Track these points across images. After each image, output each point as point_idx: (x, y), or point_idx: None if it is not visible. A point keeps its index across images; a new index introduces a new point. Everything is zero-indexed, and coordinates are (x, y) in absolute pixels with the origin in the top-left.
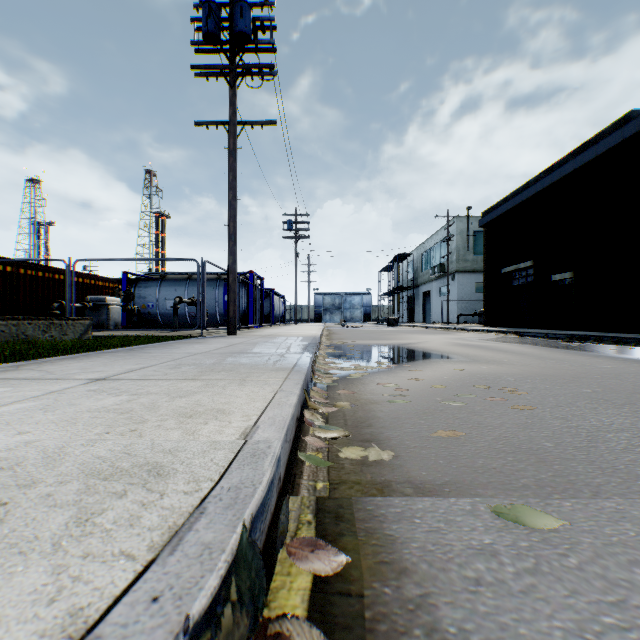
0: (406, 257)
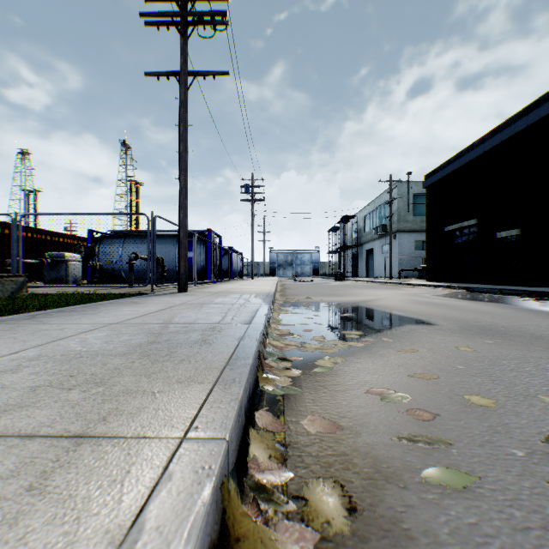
0: (351, 219)
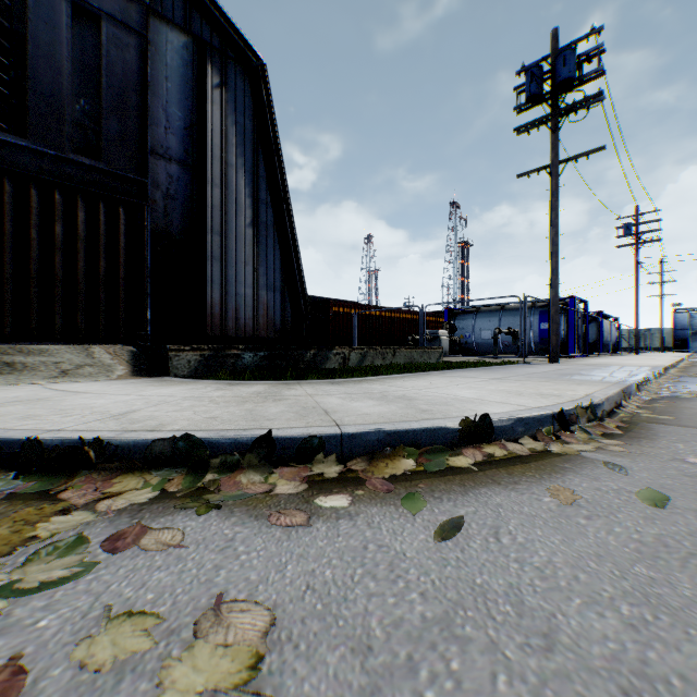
0: None
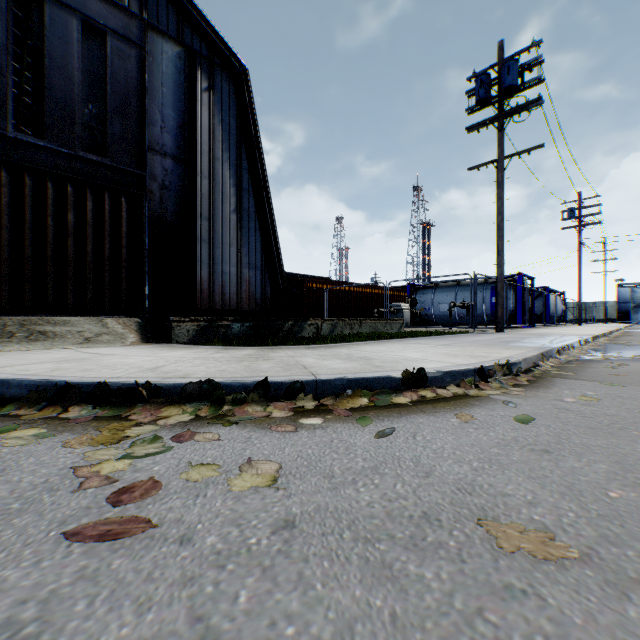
0: None
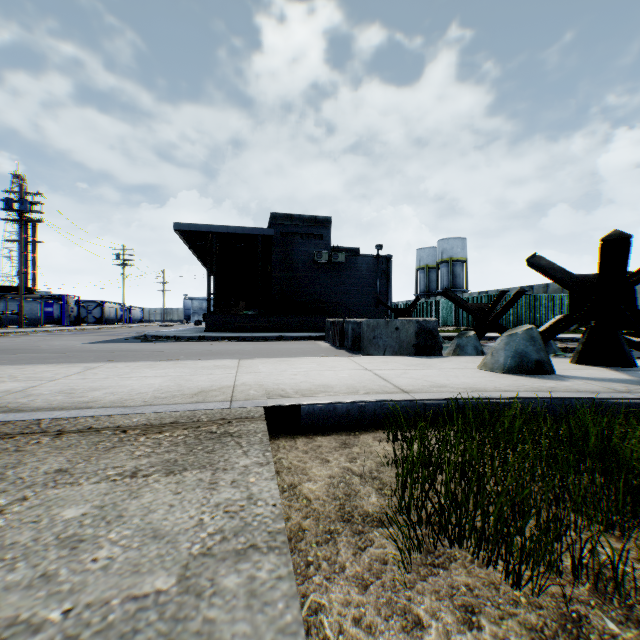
0: None
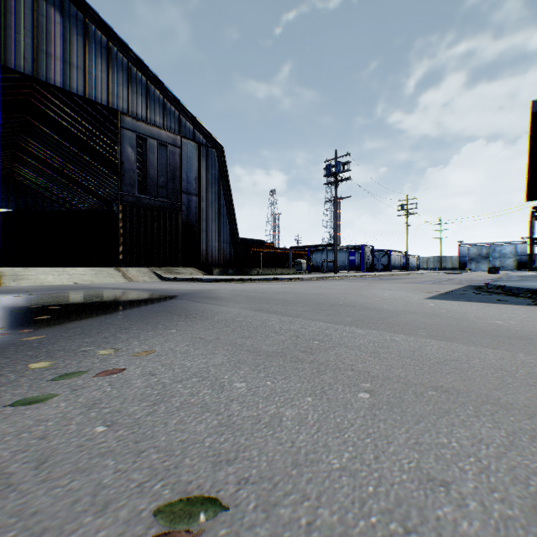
0: None
